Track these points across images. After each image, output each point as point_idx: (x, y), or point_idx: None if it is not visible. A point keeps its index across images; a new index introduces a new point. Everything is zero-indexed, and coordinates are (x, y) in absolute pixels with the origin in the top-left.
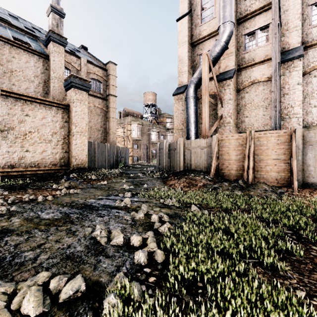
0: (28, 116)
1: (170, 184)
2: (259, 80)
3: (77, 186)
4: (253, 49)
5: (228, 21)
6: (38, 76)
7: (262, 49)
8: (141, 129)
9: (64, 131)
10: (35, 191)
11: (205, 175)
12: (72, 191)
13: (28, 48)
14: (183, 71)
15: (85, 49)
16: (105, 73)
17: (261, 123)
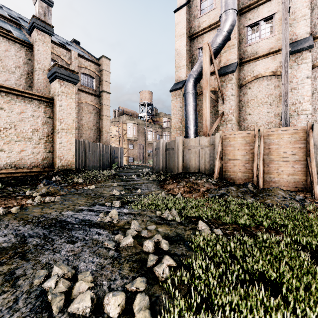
0: (3, 110)
1: (168, 189)
2: (263, 75)
3: (57, 193)
4: (257, 41)
5: (230, 8)
6: (20, 66)
7: (266, 42)
8: (137, 128)
9: (47, 128)
10: (0, 200)
11: (208, 177)
12: (48, 200)
13: (8, 34)
14: (181, 66)
15: (78, 44)
16: (98, 68)
17: (265, 121)
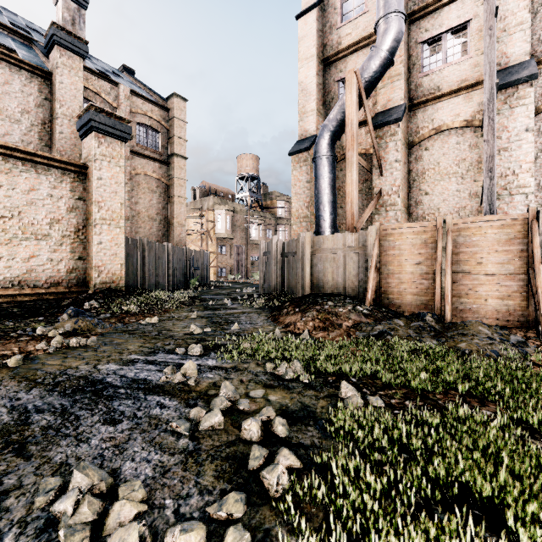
0: None
1: (285, 323)
2: (450, 127)
3: (91, 330)
4: (439, 68)
5: (394, 10)
6: (29, 111)
7: (454, 69)
8: (232, 218)
9: (76, 217)
10: None
11: (356, 303)
12: (75, 343)
13: (8, 55)
14: (308, 110)
15: (131, 73)
16: (165, 114)
17: (454, 206)
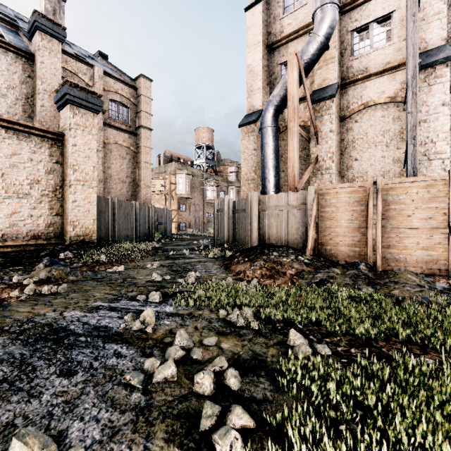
0: None
1: (236, 271)
2: (376, 102)
3: (63, 278)
4: (367, 53)
5: (329, 1)
6: (14, 87)
7: (380, 53)
8: (191, 181)
9: (53, 178)
10: None
11: (298, 254)
12: (46, 290)
13: None
14: (255, 89)
15: (105, 58)
16: (133, 92)
17: (379, 170)
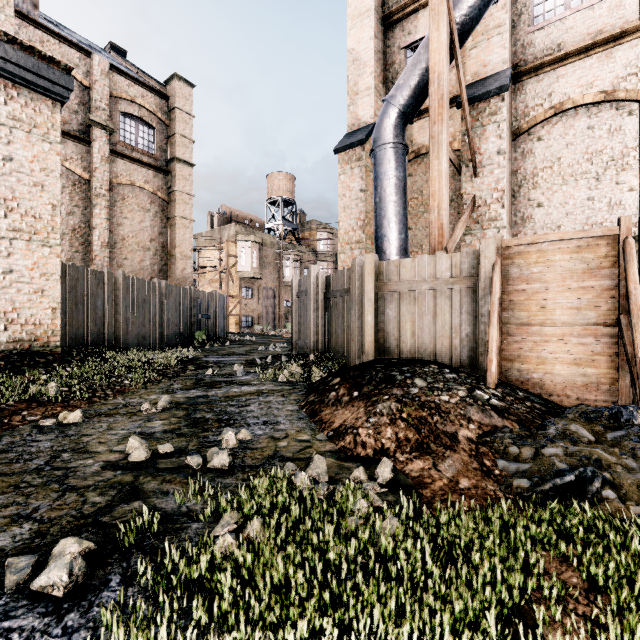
0: None
1: (334, 426)
2: (578, 103)
3: None
4: (559, 17)
5: None
6: None
7: (585, 16)
8: (260, 252)
9: None
10: None
11: (470, 383)
12: None
13: None
14: (362, 89)
15: (121, 55)
16: (163, 103)
17: (583, 222)
